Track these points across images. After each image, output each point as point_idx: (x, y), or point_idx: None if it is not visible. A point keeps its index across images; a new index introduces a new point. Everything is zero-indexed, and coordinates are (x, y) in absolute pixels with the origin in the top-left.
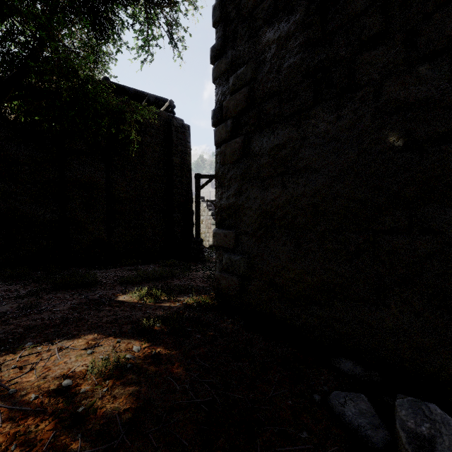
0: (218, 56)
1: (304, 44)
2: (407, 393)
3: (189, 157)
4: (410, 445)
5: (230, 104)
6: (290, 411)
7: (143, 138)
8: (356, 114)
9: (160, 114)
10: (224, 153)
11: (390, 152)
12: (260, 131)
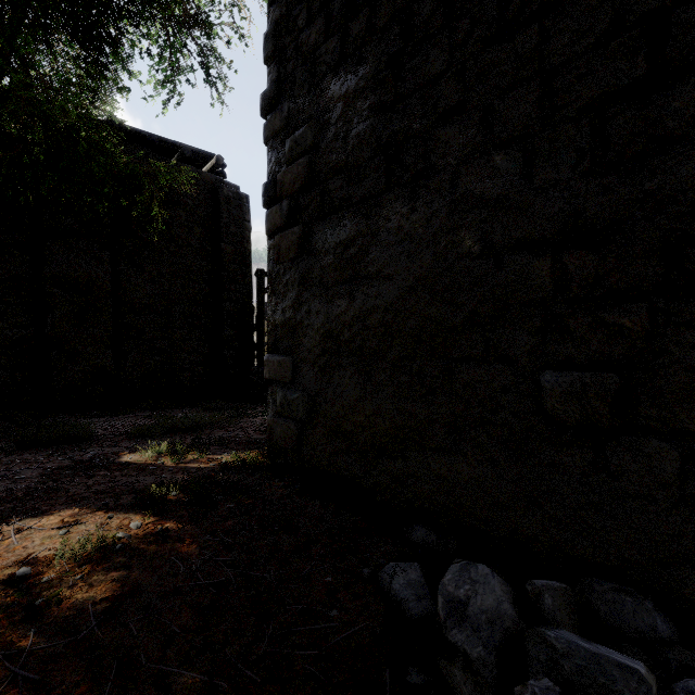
0: (271, 108)
1: (375, 108)
2: (484, 562)
3: (248, 243)
4: (444, 610)
5: (286, 178)
6: (326, 588)
7: (174, 212)
8: (432, 208)
9: (202, 177)
10: (278, 247)
11: (466, 260)
12: (324, 220)
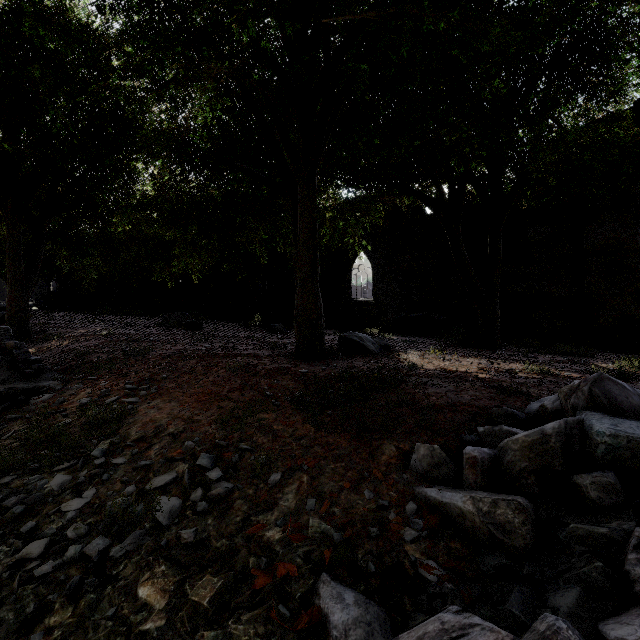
0: None
1: None
2: None
3: None
4: None
5: None
6: None
7: None
8: None
9: None
10: None
11: None
12: None
